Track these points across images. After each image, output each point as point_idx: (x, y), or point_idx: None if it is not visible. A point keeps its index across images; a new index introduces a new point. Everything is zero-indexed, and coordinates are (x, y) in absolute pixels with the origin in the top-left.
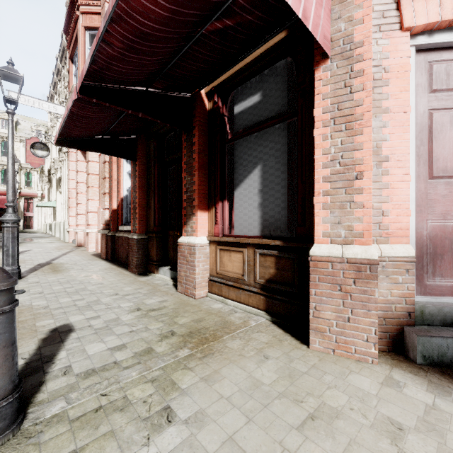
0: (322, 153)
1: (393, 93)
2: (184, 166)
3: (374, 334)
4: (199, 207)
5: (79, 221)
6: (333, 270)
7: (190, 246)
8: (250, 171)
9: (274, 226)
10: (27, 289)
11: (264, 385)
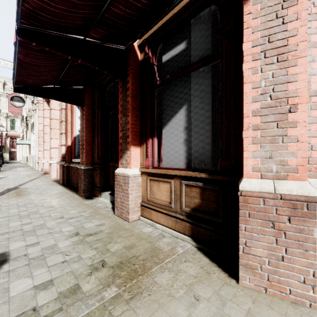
0: (251, 87)
1: None
2: (120, 109)
3: (312, 276)
4: (133, 143)
5: (45, 155)
6: (265, 206)
7: (124, 177)
8: (177, 111)
9: (199, 160)
10: None
11: None
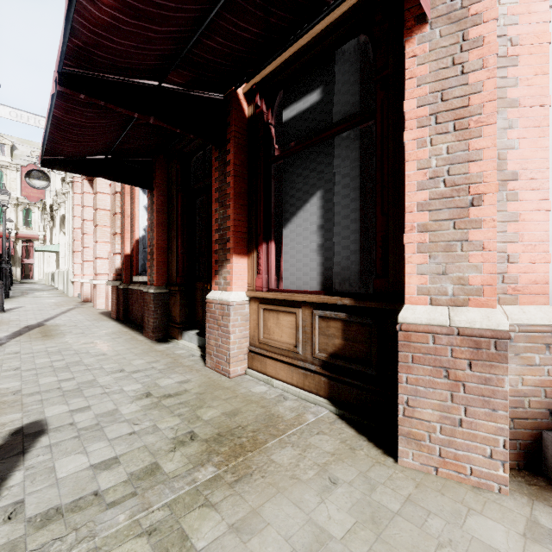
0: (417, 168)
1: (523, 77)
2: (215, 195)
3: (502, 447)
4: (236, 251)
5: (86, 270)
6: (436, 345)
7: (222, 305)
8: (306, 200)
9: (341, 278)
10: (0, 363)
11: (333, 540)
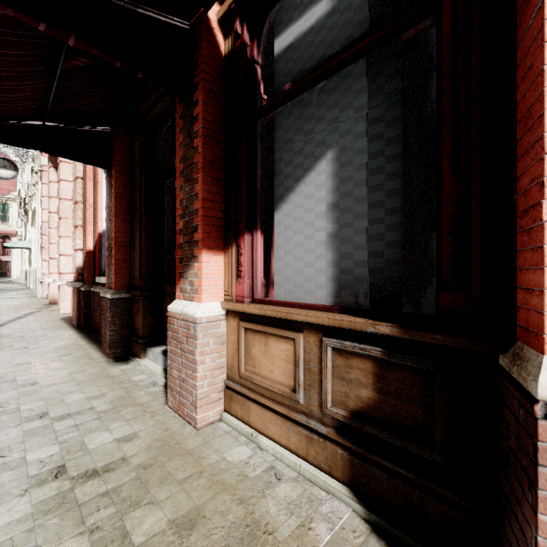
0: None
1: None
2: (179, 166)
3: None
4: (206, 244)
5: (52, 268)
6: None
7: (186, 321)
8: (310, 166)
9: (368, 286)
10: None
11: None
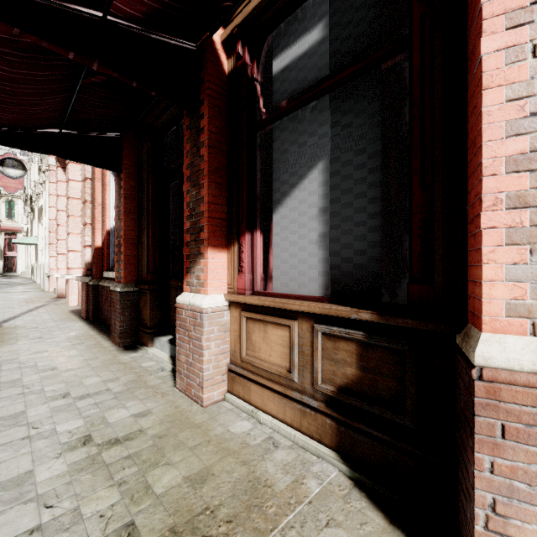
0: (505, 98)
1: None
2: (186, 172)
3: None
4: (211, 243)
5: (60, 264)
6: None
7: (194, 311)
8: (303, 175)
9: (353, 280)
10: None
11: None
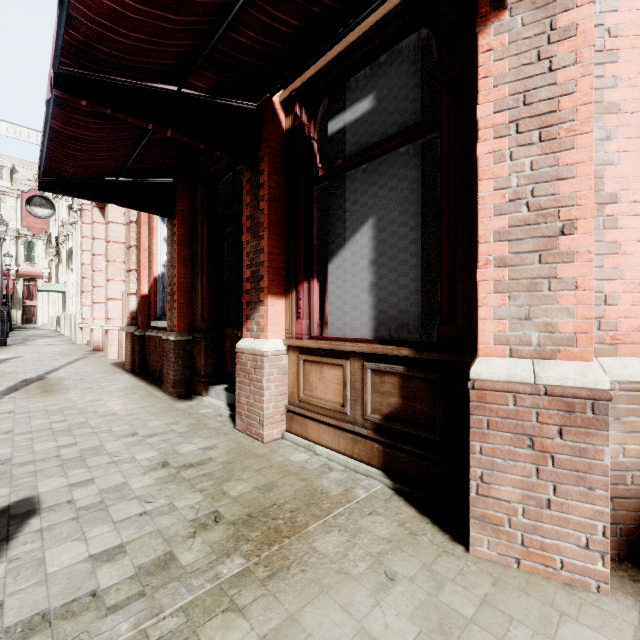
0: (493, 188)
1: (624, 76)
2: (246, 224)
3: (601, 535)
4: (271, 291)
5: (96, 313)
6: (517, 407)
7: (254, 355)
8: (356, 229)
9: (398, 323)
10: None
11: None
